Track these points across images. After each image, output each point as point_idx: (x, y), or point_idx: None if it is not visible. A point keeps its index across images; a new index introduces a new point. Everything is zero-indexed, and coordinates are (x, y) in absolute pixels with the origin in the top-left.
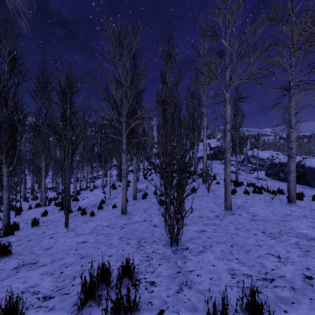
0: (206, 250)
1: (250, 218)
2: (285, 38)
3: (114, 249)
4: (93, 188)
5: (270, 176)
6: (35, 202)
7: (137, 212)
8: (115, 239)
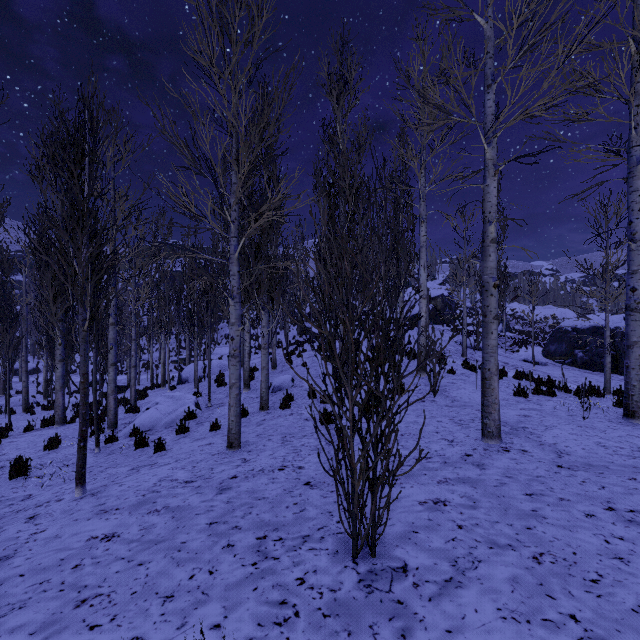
0: (465, 578)
1: (552, 462)
2: (621, 25)
3: (185, 567)
4: (178, 384)
5: (555, 357)
6: (48, 413)
7: (265, 442)
8: (198, 530)
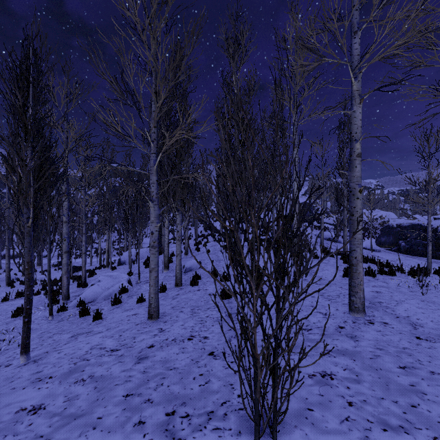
0: None
1: (411, 333)
2: None
3: None
4: (118, 265)
5: (385, 246)
6: (23, 287)
7: (178, 314)
8: (114, 403)
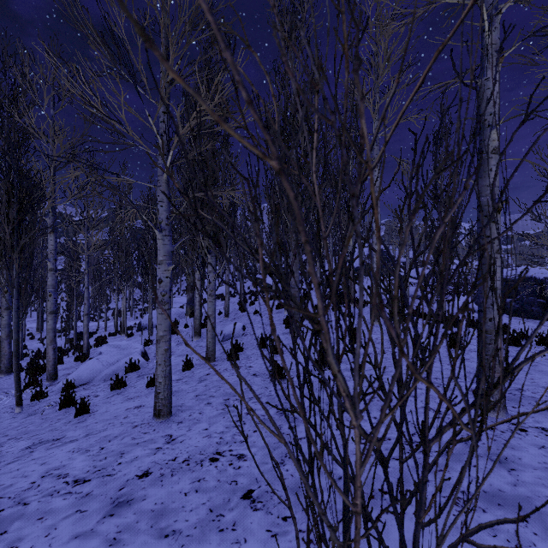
0: None
1: None
2: None
3: None
4: (138, 331)
5: None
6: None
7: (203, 408)
8: None
